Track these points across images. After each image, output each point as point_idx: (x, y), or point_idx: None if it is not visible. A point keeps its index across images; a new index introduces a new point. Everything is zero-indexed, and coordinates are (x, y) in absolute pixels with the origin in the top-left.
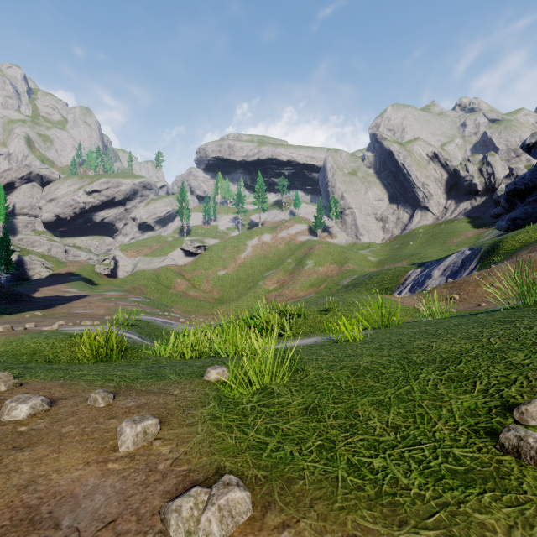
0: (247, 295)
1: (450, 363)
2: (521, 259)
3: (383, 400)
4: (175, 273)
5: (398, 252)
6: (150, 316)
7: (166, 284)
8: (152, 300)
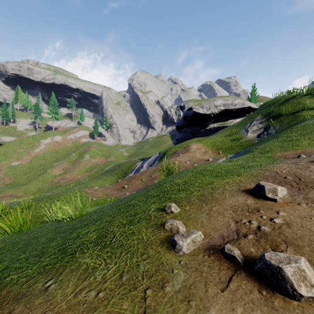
0: (36, 180)
1: None
2: (159, 164)
3: None
4: None
5: (138, 150)
6: None
7: None
8: None
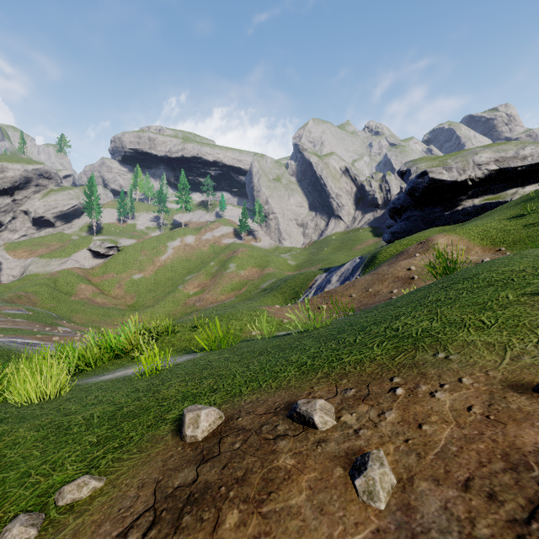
0: (164, 301)
1: (133, 417)
2: (377, 272)
3: (8, 478)
4: (79, 278)
5: (314, 256)
6: (9, 337)
7: (66, 290)
8: (36, 312)
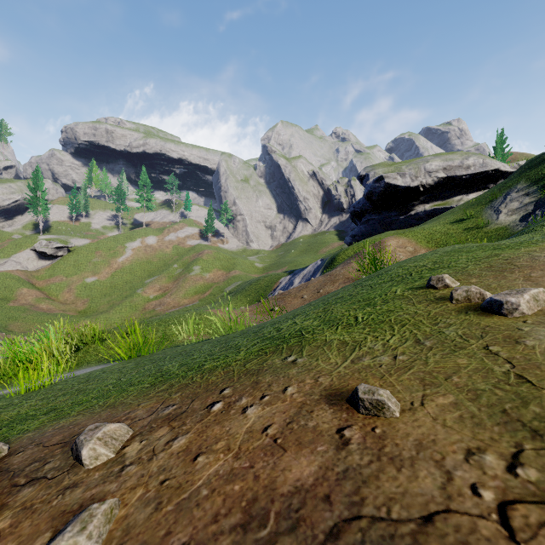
0: (121, 306)
1: None
2: (330, 273)
3: None
4: (20, 281)
5: (281, 259)
6: None
7: (3, 295)
8: None
